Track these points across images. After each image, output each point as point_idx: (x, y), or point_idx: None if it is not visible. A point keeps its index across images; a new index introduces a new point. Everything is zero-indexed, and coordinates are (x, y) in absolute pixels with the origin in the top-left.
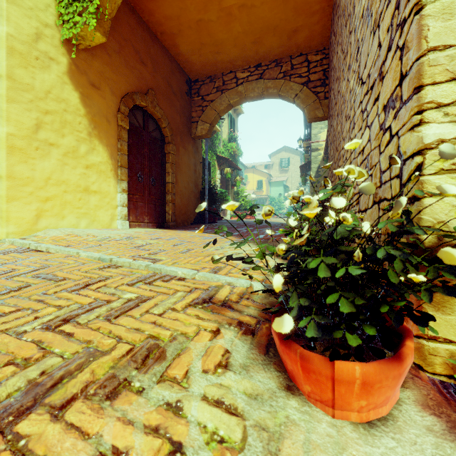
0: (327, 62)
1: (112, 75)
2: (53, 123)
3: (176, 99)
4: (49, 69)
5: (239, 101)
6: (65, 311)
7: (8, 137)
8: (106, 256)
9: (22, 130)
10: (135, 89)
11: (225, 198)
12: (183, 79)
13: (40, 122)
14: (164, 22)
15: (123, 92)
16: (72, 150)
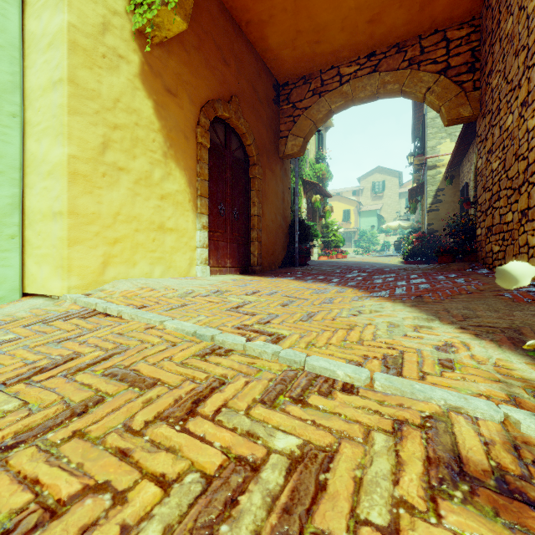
0: (477, 37)
1: (191, 78)
2: (123, 141)
3: (262, 108)
4: (118, 70)
5: (344, 105)
6: (179, 500)
7: (70, 160)
8: (203, 329)
9: (86, 151)
10: (217, 96)
11: (314, 233)
12: (270, 83)
13: (107, 140)
14: (252, 6)
15: (203, 99)
16: (144, 176)
